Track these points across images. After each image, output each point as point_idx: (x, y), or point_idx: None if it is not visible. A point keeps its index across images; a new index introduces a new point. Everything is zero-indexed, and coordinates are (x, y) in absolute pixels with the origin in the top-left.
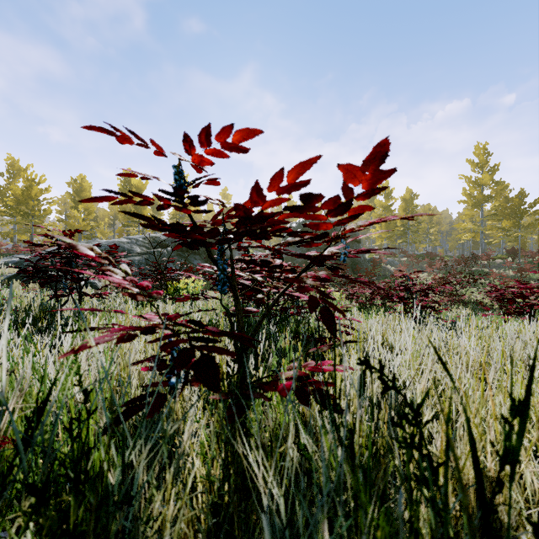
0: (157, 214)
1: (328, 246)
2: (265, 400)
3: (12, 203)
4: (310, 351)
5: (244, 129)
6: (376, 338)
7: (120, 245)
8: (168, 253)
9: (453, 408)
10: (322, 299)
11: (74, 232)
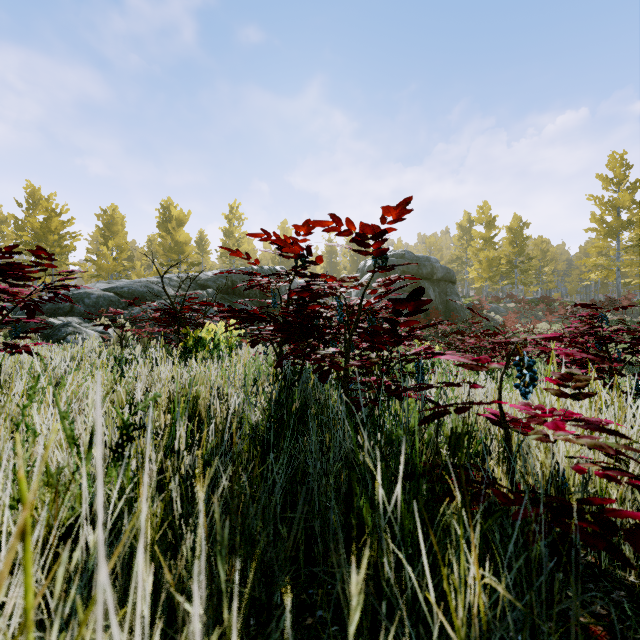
0: (203, 252)
1: None
2: None
3: (29, 238)
4: None
5: None
6: None
7: (148, 286)
8: (209, 296)
9: None
10: None
11: None
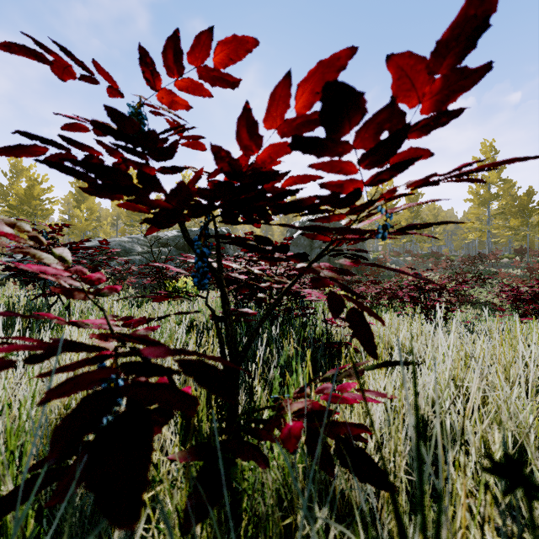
0: None
1: (354, 221)
2: (260, 465)
3: (14, 202)
4: (328, 374)
5: (230, 39)
6: (391, 342)
7: (120, 244)
8: (170, 253)
9: (509, 440)
10: (347, 297)
11: (62, 226)
